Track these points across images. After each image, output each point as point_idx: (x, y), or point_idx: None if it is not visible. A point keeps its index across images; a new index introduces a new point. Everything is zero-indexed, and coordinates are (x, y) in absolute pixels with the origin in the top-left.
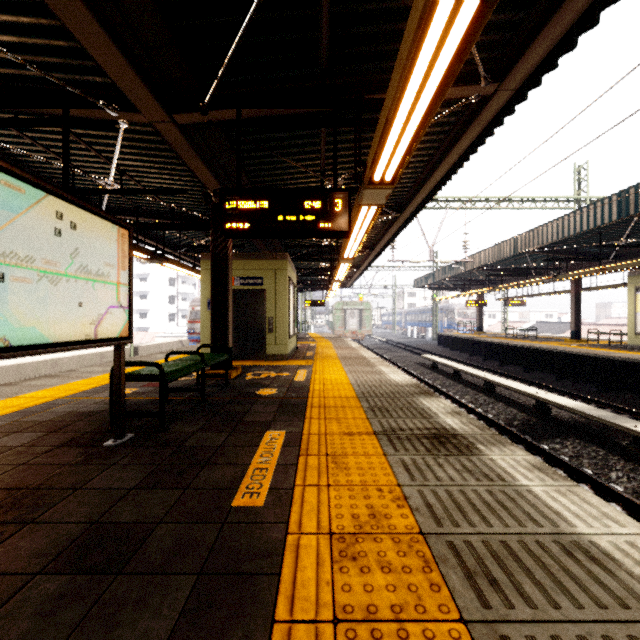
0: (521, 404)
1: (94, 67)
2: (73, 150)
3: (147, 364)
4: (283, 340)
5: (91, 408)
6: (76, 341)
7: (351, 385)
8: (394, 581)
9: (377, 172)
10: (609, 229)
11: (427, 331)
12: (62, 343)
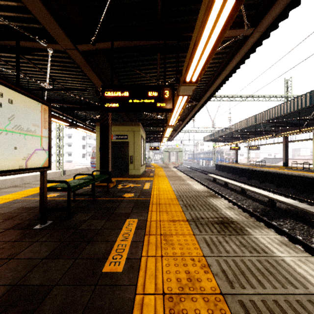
0: (260, 200)
1: (33, 18)
2: (27, 67)
3: (60, 182)
4: (138, 167)
5: (32, 205)
6: (12, 169)
7: (173, 191)
8: None
9: (188, 76)
10: (304, 110)
11: (210, 162)
12: (2, 171)
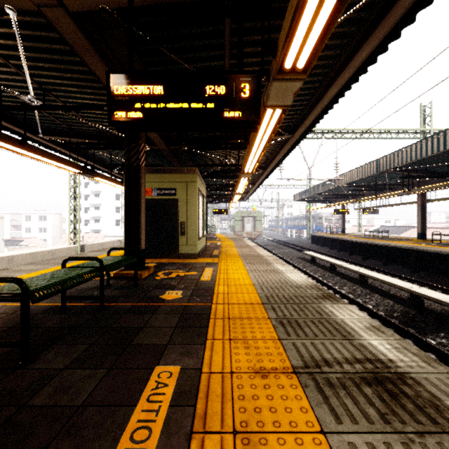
0: (394, 295)
1: None
2: None
3: (4, 280)
4: (193, 241)
5: None
6: None
7: (254, 286)
8: None
9: (290, 52)
10: None
11: (303, 232)
12: None
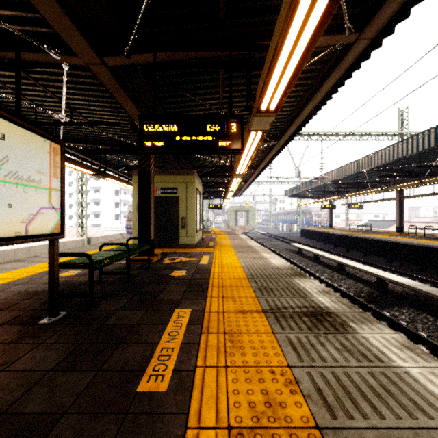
0: (365, 280)
1: (40, 19)
2: (34, 92)
3: (79, 255)
4: (192, 233)
5: (40, 288)
6: (5, 237)
7: (242, 268)
8: None
9: (264, 101)
10: (426, 154)
11: (293, 226)
12: None
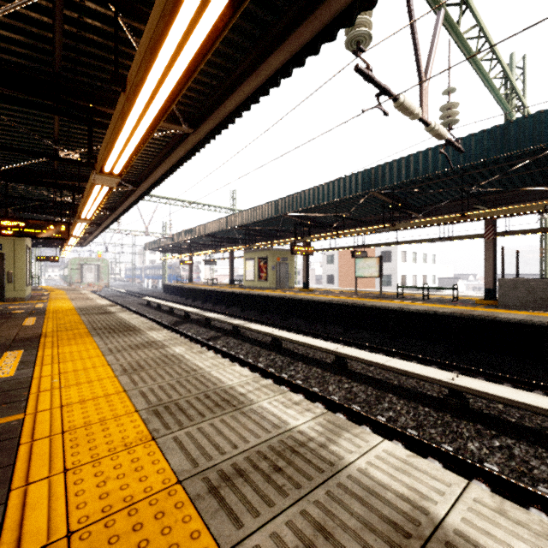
0: (182, 316)
1: None
2: None
3: None
4: (22, 288)
5: None
6: None
7: (74, 306)
8: (72, 325)
9: (82, 217)
10: (231, 230)
11: (158, 282)
12: None
